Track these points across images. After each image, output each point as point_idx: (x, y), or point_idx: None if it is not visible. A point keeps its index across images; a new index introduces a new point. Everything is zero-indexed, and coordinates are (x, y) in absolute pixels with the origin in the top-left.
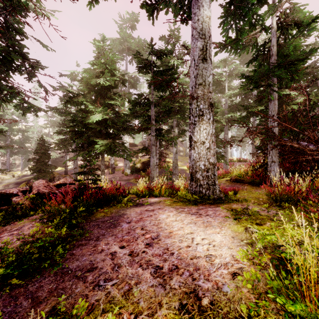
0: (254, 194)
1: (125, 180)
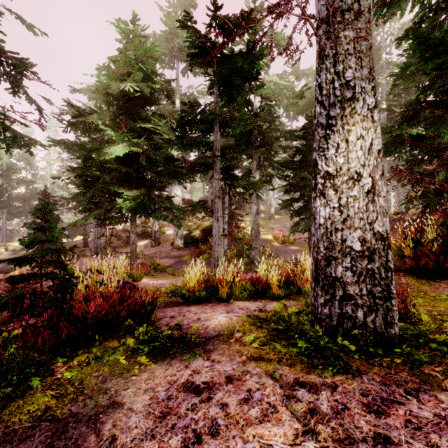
0: (444, 303)
1: (175, 256)
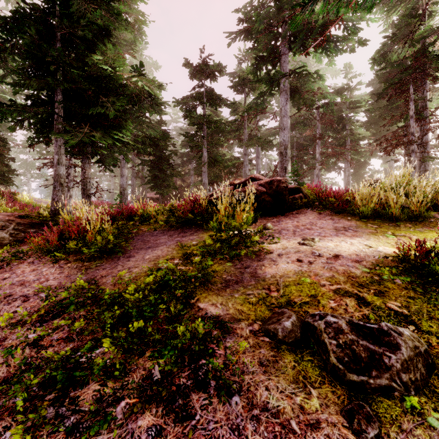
0: None
1: None
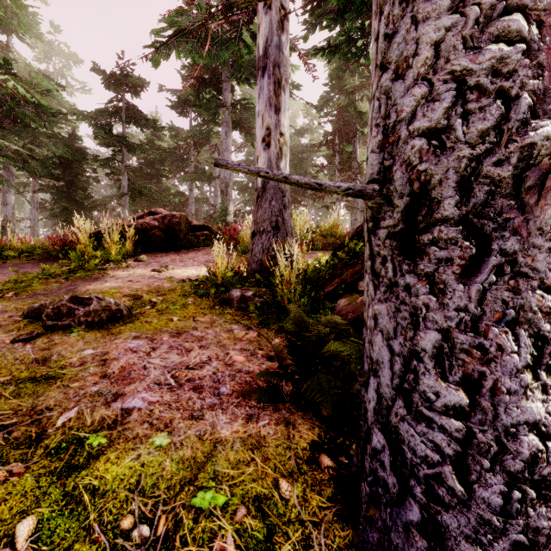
0: None
1: None
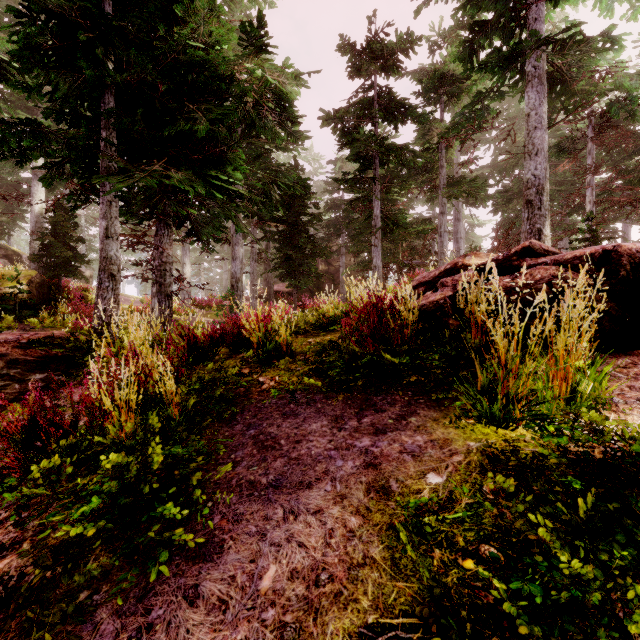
0: None
1: None
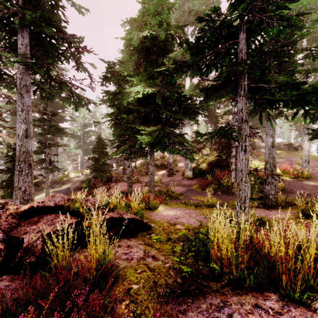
0: None
1: (185, 185)
